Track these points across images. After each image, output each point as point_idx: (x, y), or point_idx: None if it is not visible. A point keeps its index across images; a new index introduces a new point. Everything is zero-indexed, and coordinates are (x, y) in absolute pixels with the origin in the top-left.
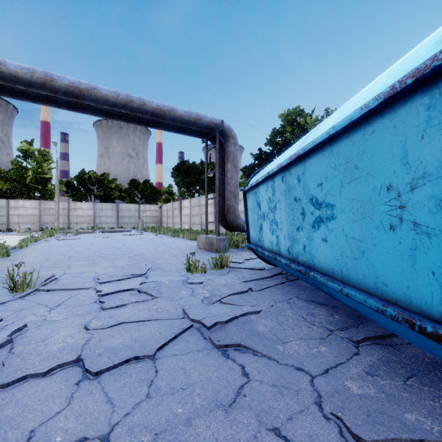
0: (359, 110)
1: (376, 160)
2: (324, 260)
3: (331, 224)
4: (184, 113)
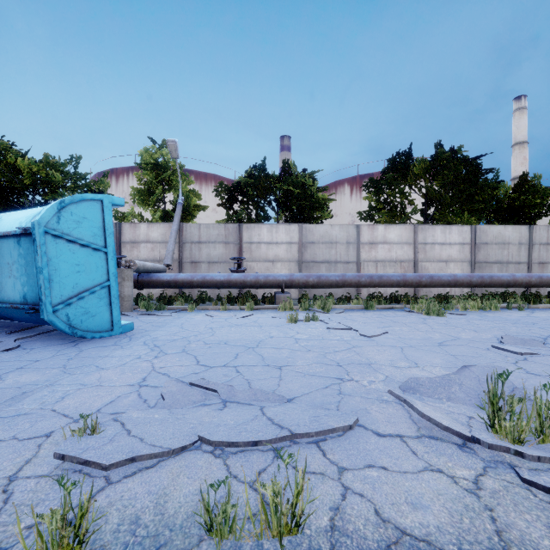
0: None
1: (5, 253)
2: None
3: None
4: None
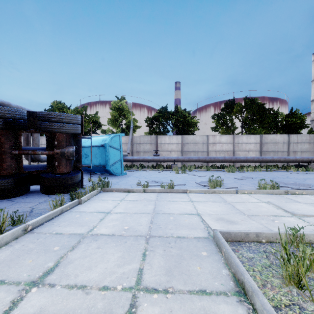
0: (92, 145)
1: (94, 151)
2: (87, 163)
3: (88, 158)
4: (15, 106)
